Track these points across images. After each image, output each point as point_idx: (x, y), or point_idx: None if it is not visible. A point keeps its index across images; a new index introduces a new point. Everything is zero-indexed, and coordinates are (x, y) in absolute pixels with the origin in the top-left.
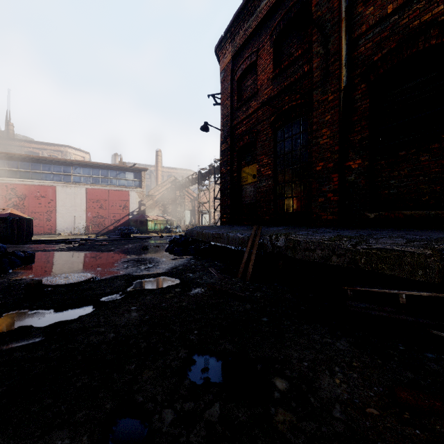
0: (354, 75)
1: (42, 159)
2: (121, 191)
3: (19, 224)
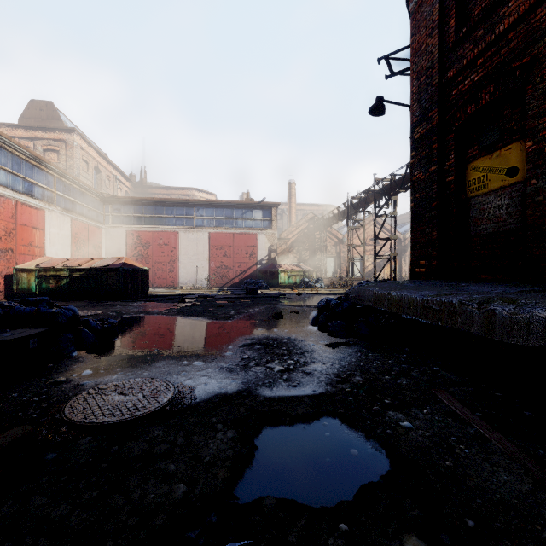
0: None
1: (165, 202)
2: (248, 234)
3: (133, 276)
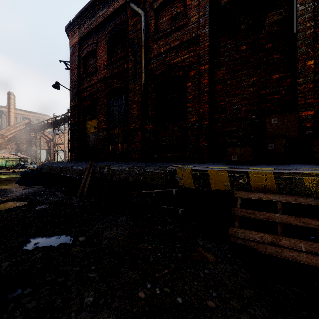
0: (148, 79)
1: None
2: None
3: None
